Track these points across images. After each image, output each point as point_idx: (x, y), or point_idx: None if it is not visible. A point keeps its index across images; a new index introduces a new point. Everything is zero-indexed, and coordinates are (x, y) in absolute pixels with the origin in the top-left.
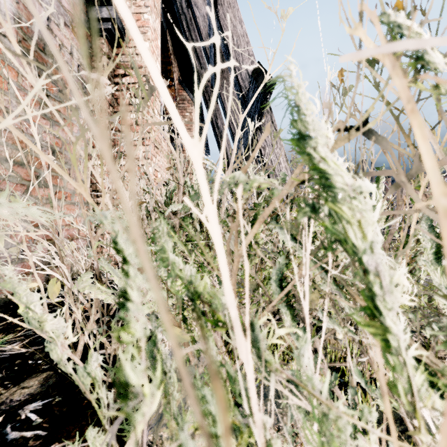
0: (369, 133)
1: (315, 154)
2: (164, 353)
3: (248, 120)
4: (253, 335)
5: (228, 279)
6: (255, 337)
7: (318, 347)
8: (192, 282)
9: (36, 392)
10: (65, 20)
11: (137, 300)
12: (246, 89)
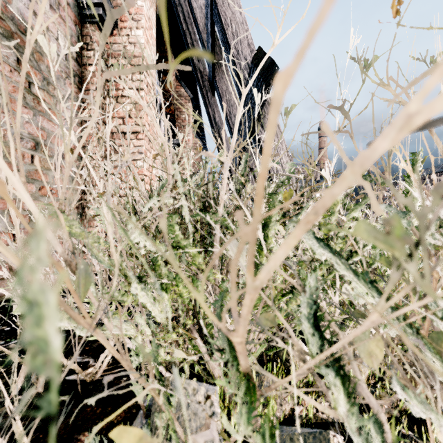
0: None
1: None
2: None
3: (253, 90)
4: None
5: None
6: None
7: (390, 442)
8: None
9: None
10: (50, 2)
11: None
12: (245, 79)
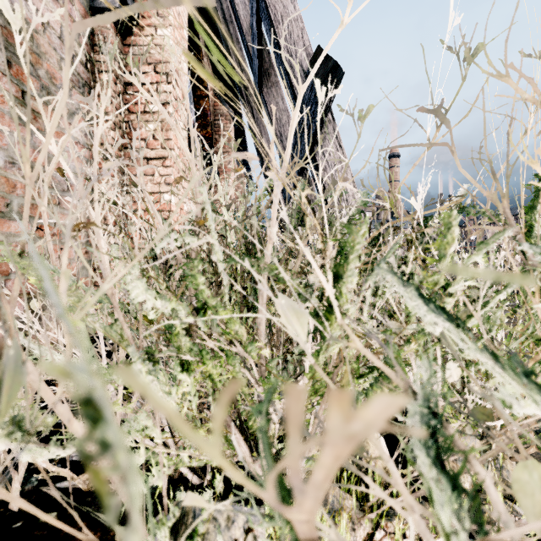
0: None
1: None
2: None
3: (315, 82)
4: None
5: None
6: None
7: None
8: None
9: None
10: None
11: None
12: None
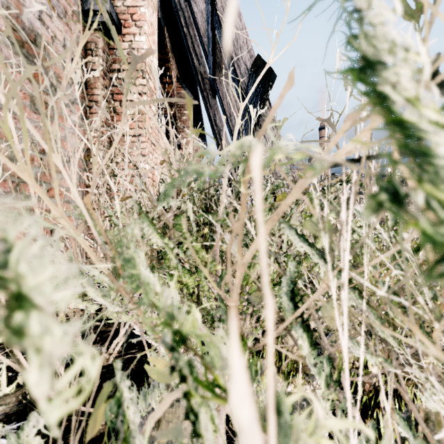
0: (440, 87)
1: (394, 95)
2: (132, 422)
3: (249, 107)
4: (277, 422)
5: (235, 344)
6: (281, 427)
7: (342, 379)
8: (174, 316)
9: (12, 411)
10: (58, 12)
11: (35, 393)
12: (245, 84)
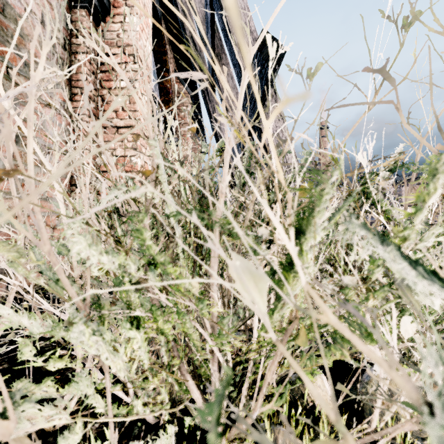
0: None
1: None
2: None
3: (266, 36)
4: None
5: None
6: None
7: None
8: None
9: None
10: None
11: None
12: None
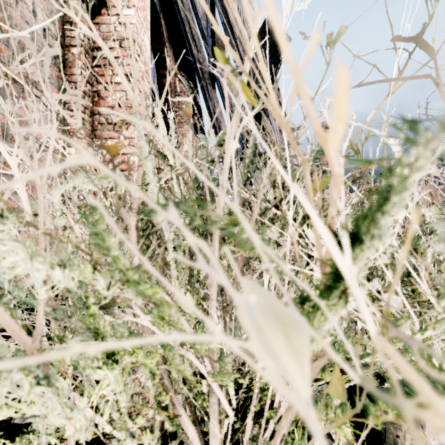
0: None
1: None
2: None
3: None
4: None
5: None
6: None
7: None
8: None
9: None
10: None
11: None
12: None
